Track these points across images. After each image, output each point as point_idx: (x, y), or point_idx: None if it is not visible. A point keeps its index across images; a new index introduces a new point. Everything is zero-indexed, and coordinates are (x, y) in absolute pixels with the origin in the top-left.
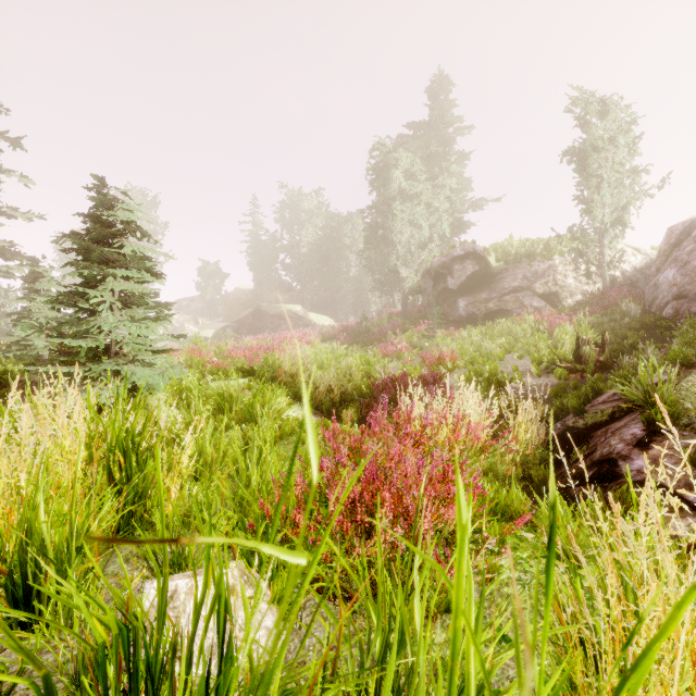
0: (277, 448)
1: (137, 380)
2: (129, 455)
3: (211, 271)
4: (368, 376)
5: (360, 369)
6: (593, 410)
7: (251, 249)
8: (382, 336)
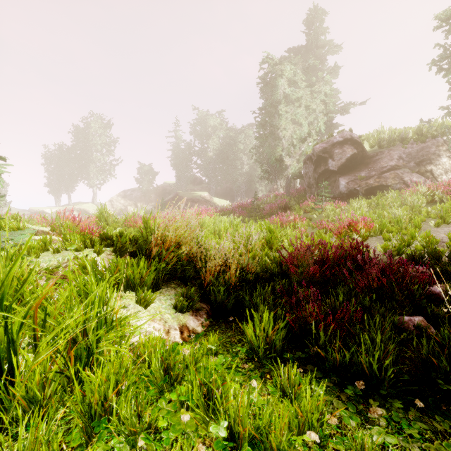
0: None
1: None
2: None
3: (146, 170)
4: (268, 245)
5: (260, 236)
6: None
7: (174, 155)
8: (272, 210)
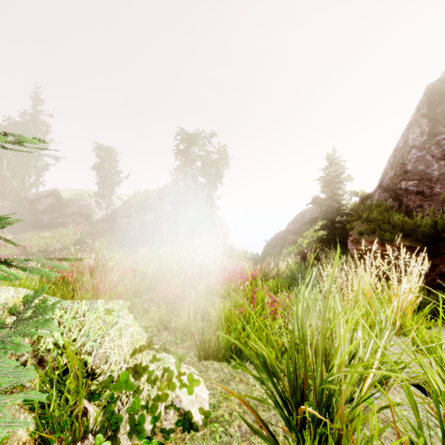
0: None
1: None
2: None
3: None
4: None
5: None
6: None
7: None
8: None
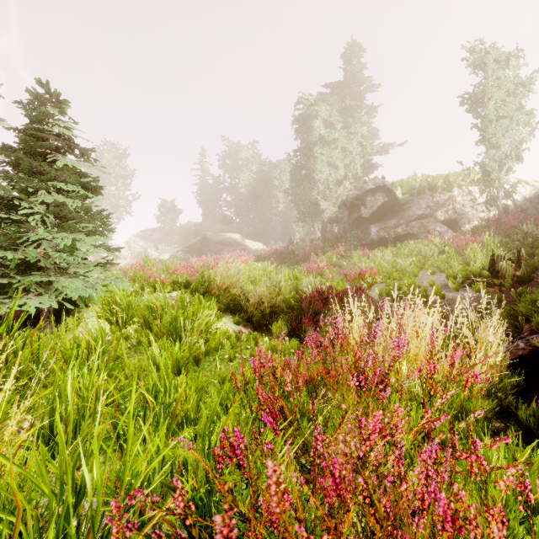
0: (201, 366)
1: (68, 292)
2: None
3: (168, 207)
4: (295, 290)
5: (288, 283)
6: None
7: (200, 190)
8: (305, 257)
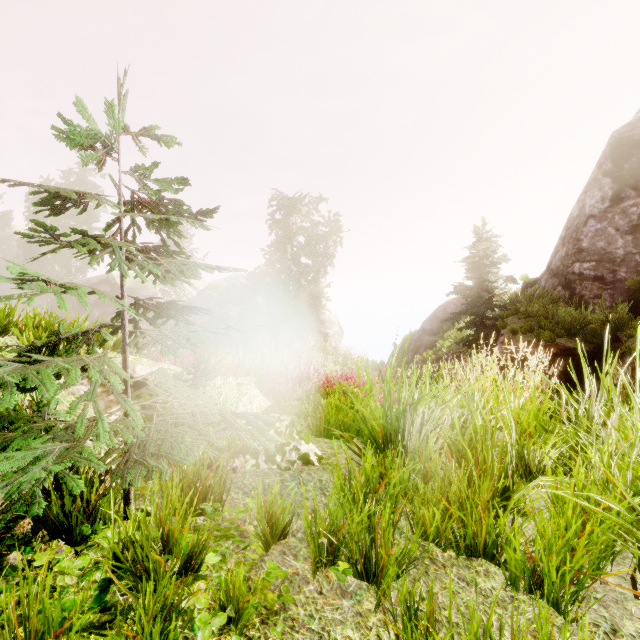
0: None
1: None
2: None
3: None
4: None
5: None
6: None
7: None
8: None
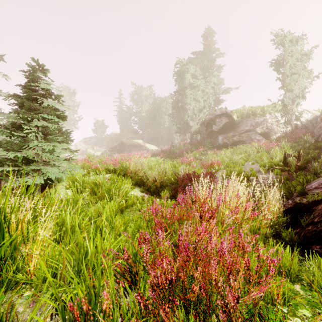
0: (124, 214)
1: (50, 174)
2: (2, 228)
3: (100, 124)
4: (174, 173)
5: (170, 169)
6: (310, 193)
7: (119, 114)
8: (181, 154)
